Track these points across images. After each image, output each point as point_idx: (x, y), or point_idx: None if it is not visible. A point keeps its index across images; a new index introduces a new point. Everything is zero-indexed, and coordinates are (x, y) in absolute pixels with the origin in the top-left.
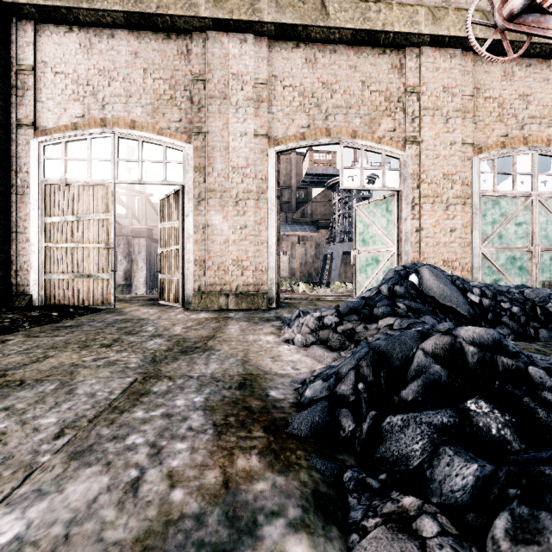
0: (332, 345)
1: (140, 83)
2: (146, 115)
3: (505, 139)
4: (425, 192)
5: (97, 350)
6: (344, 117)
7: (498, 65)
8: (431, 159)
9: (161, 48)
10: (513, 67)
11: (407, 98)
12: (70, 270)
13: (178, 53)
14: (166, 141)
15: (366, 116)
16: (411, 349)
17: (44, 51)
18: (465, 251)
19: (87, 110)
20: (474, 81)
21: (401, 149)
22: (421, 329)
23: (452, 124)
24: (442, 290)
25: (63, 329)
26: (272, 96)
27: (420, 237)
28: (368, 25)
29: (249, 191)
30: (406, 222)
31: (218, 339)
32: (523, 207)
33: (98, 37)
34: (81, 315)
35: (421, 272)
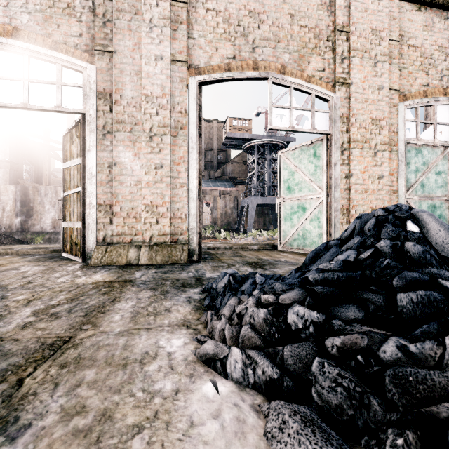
0: (329, 403)
1: None
2: (34, 23)
3: (427, 88)
4: (354, 137)
5: None
6: (272, 51)
7: (421, 15)
8: (360, 103)
9: None
10: (433, 18)
11: (337, 37)
12: None
13: None
14: (60, 57)
15: (296, 52)
16: None
17: None
18: (391, 199)
19: None
20: (399, 28)
21: (331, 90)
22: None
23: (380, 68)
24: None
25: None
26: (192, 18)
27: (349, 184)
28: None
29: (166, 125)
30: (336, 168)
31: (67, 355)
32: (442, 156)
33: None
34: None
35: (420, 217)
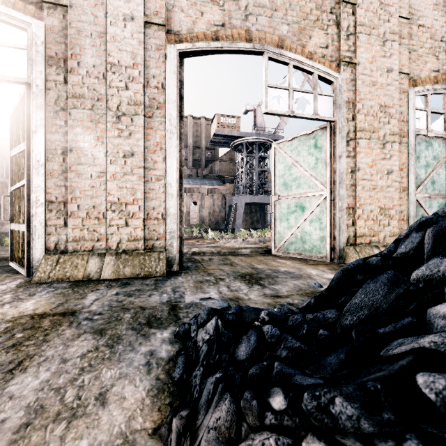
0: None
1: None
2: None
3: (437, 74)
4: (362, 125)
5: None
6: (268, 21)
7: None
8: (368, 87)
9: None
10: None
11: (342, 9)
12: None
13: None
14: None
15: (295, 23)
16: None
17: None
18: (401, 197)
19: None
20: (409, 4)
21: (335, 71)
22: None
23: (389, 48)
24: None
25: None
26: None
27: (356, 179)
28: None
29: (138, 103)
30: (341, 160)
31: None
32: None
33: None
34: None
35: None
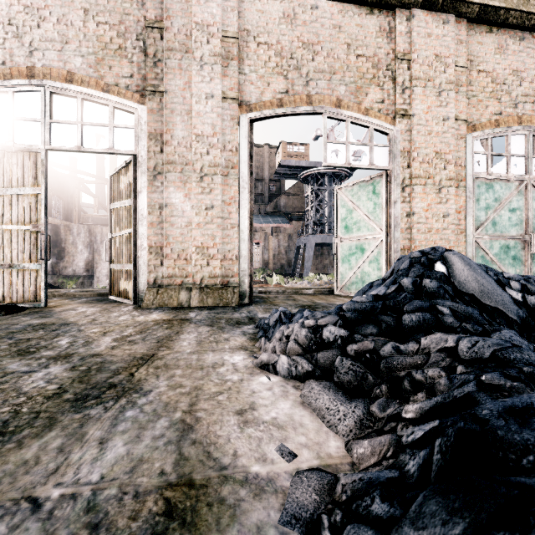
0: (343, 380)
1: (79, 26)
2: (87, 66)
3: (499, 117)
4: (417, 172)
5: None
6: (327, 84)
7: (492, 37)
8: (423, 136)
9: None
10: (507, 40)
11: (397, 66)
12: None
13: None
14: (112, 99)
15: (352, 83)
16: None
17: None
18: (458, 239)
19: (9, 56)
20: (467, 52)
21: (390, 123)
22: None
23: (445, 97)
24: (481, 284)
25: None
26: (244, 53)
27: (411, 223)
28: None
29: (217, 165)
30: (396, 206)
31: (157, 363)
32: (517, 192)
33: None
34: None
35: (449, 259)
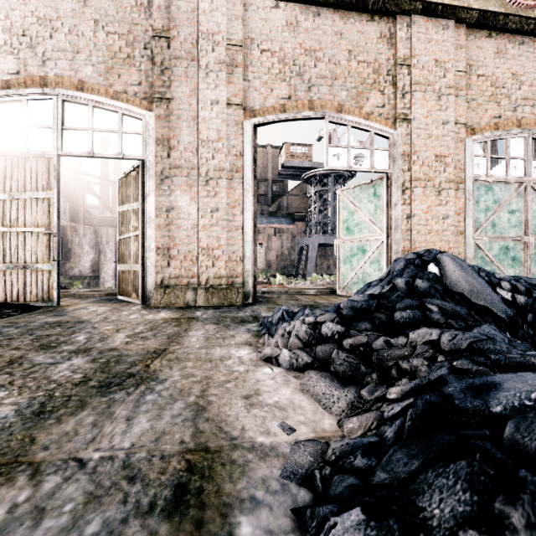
0: (338, 370)
1: (90, 36)
2: (97, 75)
3: (498, 120)
4: (417, 175)
5: None
6: (329, 89)
7: (492, 41)
8: (423, 139)
9: None
10: (506, 44)
11: (397, 71)
12: (0, 260)
13: (136, 4)
14: (121, 106)
15: (353, 88)
16: None
17: None
18: (458, 240)
19: (23, 66)
20: (467, 57)
21: (391, 127)
22: None
23: (444, 102)
24: (471, 284)
25: None
26: (247, 60)
27: (411, 224)
28: None
29: (221, 169)
30: (396, 208)
31: (169, 356)
32: (516, 194)
33: None
34: (4, 316)
35: (441, 260)
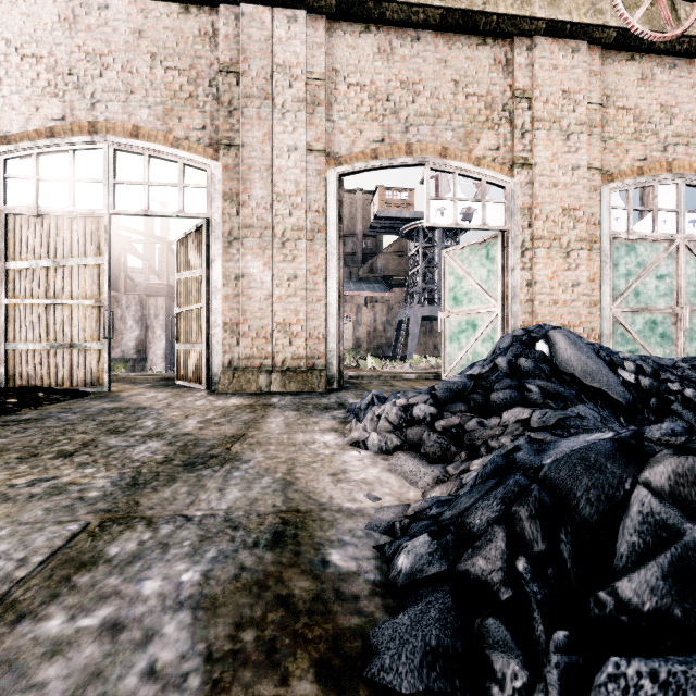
0: (429, 452)
1: (146, 73)
2: (154, 119)
3: (643, 163)
4: (539, 233)
5: (45, 463)
6: (431, 129)
7: (634, 65)
8: (547, 189)
9: (176, 26)
10: (653, 68)
11: (515, 106)
12: (44, 337)
13: (200, 33)
14: (182, 155)
15: (461, 128)
16: (620, 483)
17: (6, 23)
18: (591, 312)
19: (69, 110)
20: (603, 85)
21: (507, 174)
22: (613, 435)
23: (574, 142)
24: (584, 364)
25: (12, 426)
26: (332, 97)
27: (532, 294)
28: (464, 3)
29: (301, 229)
30: (514, 274)
31: (249, 440)
32: (666, 254)
33: (86, 7)
34: (54, 402)
35: (552, 337)
